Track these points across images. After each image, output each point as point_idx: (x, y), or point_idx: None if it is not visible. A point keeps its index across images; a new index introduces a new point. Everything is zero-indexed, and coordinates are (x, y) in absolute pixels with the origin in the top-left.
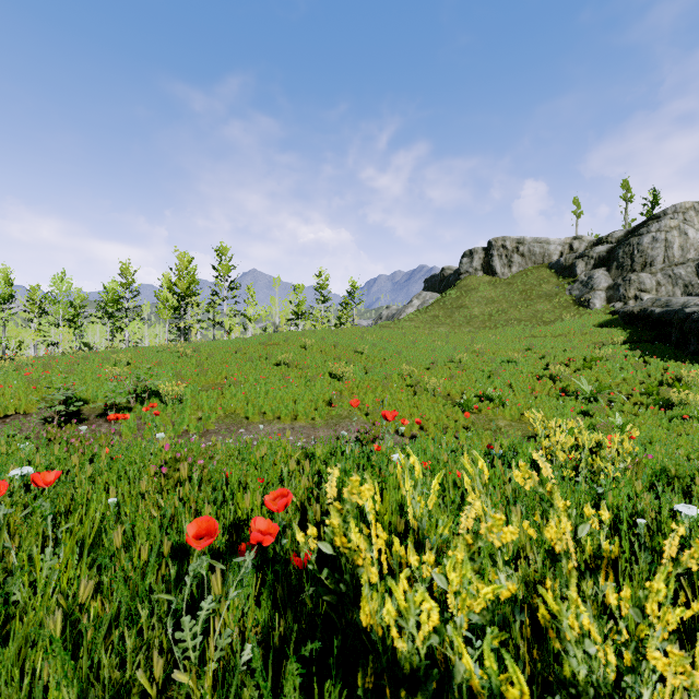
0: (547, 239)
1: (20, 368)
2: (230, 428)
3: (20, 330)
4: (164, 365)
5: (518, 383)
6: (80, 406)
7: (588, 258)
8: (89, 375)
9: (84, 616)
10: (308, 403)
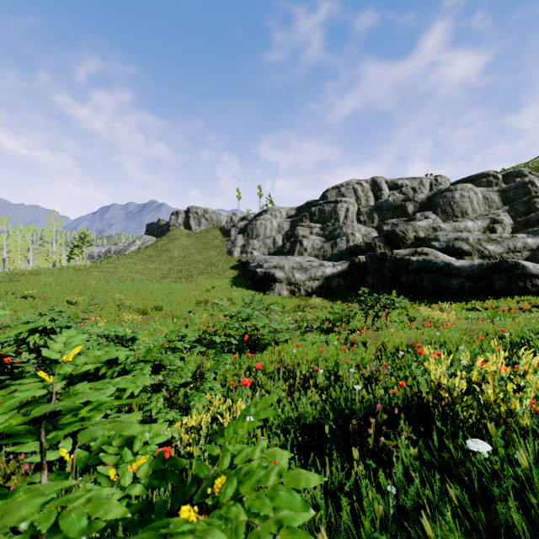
0: (220, 212)
1: None
2: None
3: None
4: None
5: (175, 300)
6: None
7: (236, 227)
8: None
9: None
10: None
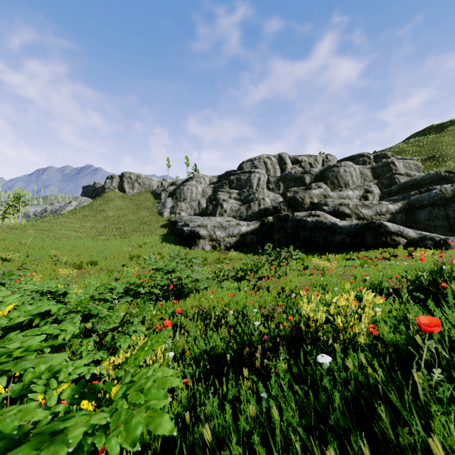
0: (152, 178)
1: None
2: None
3: None
4: None
5: (109, 255)
6: None
7: (166, 191)
8: None
9: None
10: None
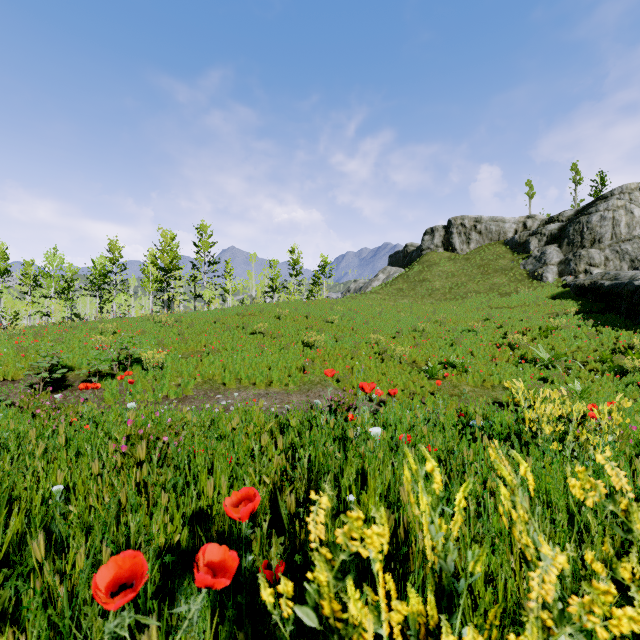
0: (503, 218)
1: (12, 337)
2: (208, 394)
3: (16, 302)
4: (147, 334)
5: (479, 351)
6: (65, 373)
7: (540, 235)
8: (76, 343)
9: None
10: (282, 370)
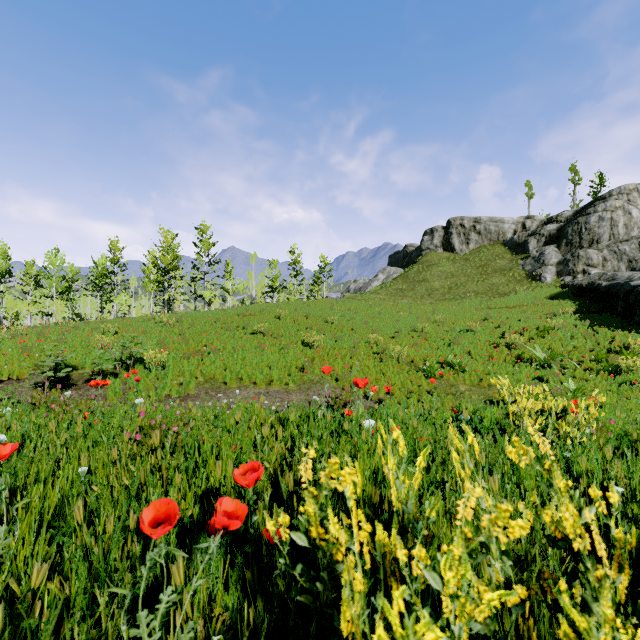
0: (502, 218)
1: (15, 337)
2: (210, 393)
3: (17, 302)
4: (149, 334)
5: (476, 351)
6: (69, 372)
7: (539, 235)
8: (78, 343)
9: (36, 604)
10: (282, 369)
